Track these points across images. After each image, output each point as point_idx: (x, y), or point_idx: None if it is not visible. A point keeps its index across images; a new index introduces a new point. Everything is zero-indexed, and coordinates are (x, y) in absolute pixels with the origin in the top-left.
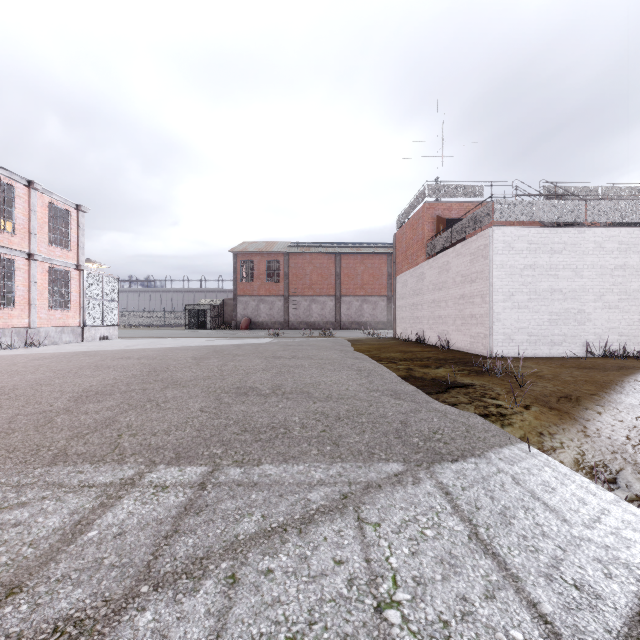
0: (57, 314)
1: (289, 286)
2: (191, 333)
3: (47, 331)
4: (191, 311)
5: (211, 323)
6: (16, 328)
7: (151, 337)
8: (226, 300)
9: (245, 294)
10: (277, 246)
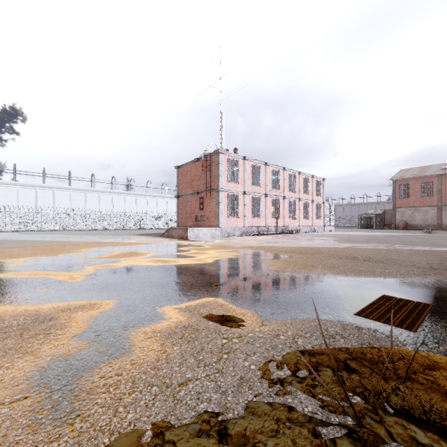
0: (318, 221)
1: (442, 198)
2: (366, 230)
3: (315, 227)
4: (361, 218)
5: (376, 225)
6: (309, 226)
7: (348, 231)
8: (386, 210)
9: (402, 206)
10: (430, 170)
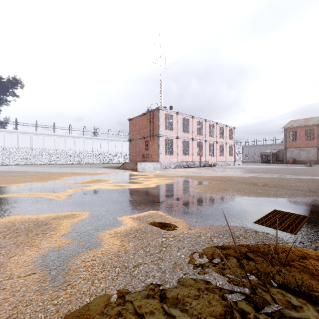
0: (230, 158)
1: None
2: (265, 164)
3: (228, 162)
4: (262, 155)
5: (272, 161)
6: (223, 161)
7: (252, 165)
8: (279, 150)
9: (291, 147)
10: (312, 121)
